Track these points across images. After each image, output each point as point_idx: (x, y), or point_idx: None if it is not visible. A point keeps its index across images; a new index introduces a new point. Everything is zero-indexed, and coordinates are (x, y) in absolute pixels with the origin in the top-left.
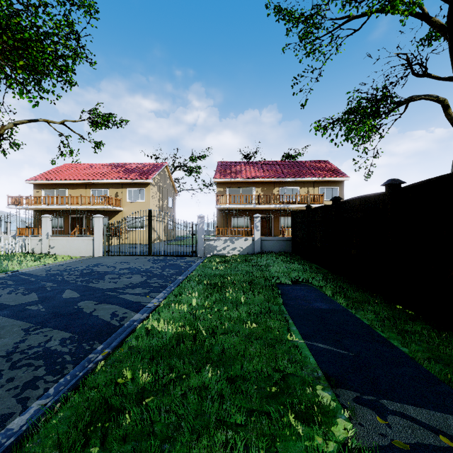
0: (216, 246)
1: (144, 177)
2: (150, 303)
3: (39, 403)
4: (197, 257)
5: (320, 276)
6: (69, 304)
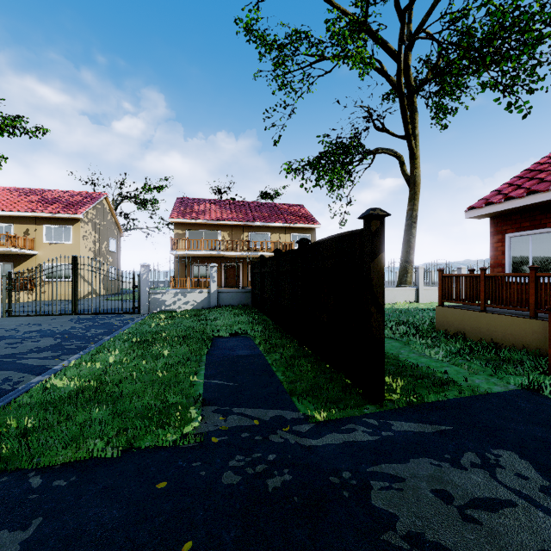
0: (164, 300)
1: (71, 211)
2: (58, 365)
3: None
4: (140, 314)
5: (261, 327)
6: None
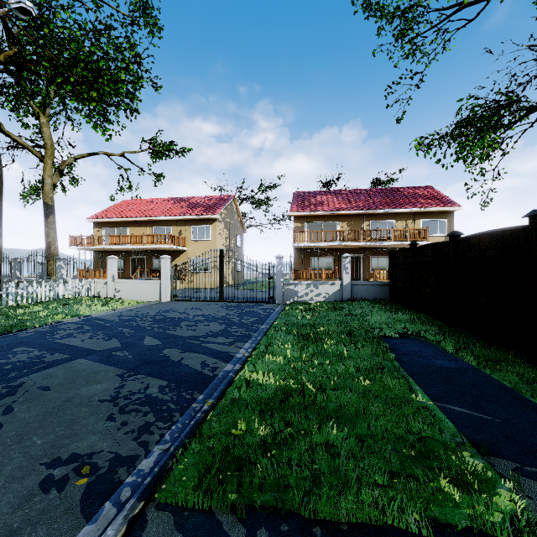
0: (297, 291)
1: (210, 212)
2: (238, 353)
3: (159, 447)
4: (275, 304)
5: (435, 329)
6: (154, 351)
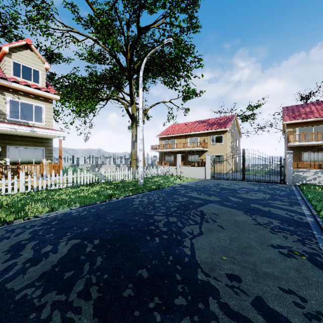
0: (305, 177)
1: (223, 127)
2: (304, 212)
3: None
4: (286, 184)
5: None
6: (244, 204)
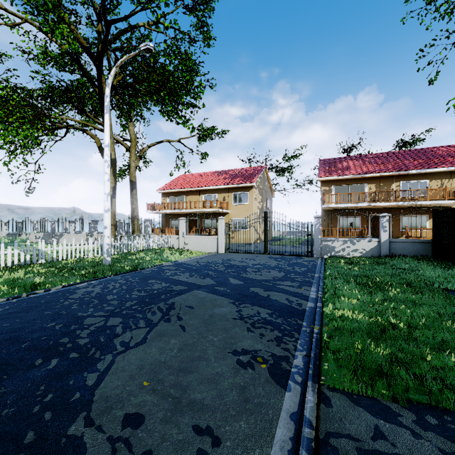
0: (334, 247)
1: (248, 181)
2: (310, 294)
3: (299, 353)
4: (314, 257)
5: None
6: (243, 288)
